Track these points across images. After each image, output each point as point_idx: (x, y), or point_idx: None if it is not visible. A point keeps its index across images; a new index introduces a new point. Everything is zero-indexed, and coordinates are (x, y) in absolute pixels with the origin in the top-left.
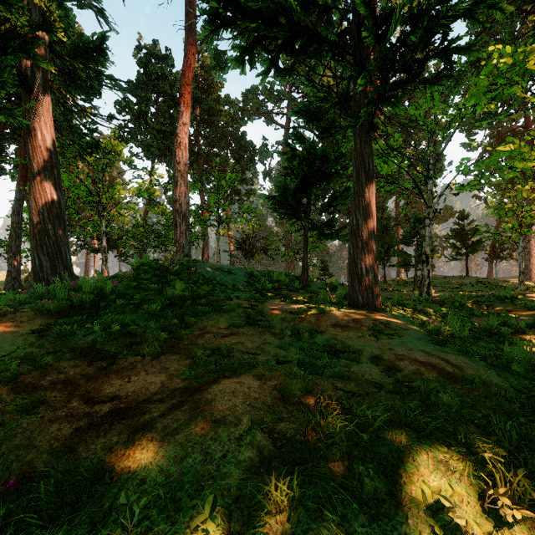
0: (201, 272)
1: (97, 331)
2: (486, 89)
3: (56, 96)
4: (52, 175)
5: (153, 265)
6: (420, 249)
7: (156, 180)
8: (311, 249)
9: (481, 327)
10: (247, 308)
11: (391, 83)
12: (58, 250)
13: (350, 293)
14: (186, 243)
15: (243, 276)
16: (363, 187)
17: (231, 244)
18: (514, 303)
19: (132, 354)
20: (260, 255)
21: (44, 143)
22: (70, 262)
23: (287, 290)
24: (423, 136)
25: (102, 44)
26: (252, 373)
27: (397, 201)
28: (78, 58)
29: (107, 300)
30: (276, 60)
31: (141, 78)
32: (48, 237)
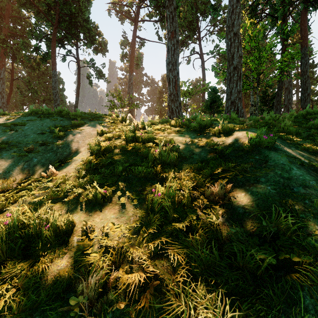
0: None
1: None
2: None
3: None
4: None
5: None
6: None
7: None
8: None
9: None
10: None
11: None
12: None
13: None
14: None
15: None
16: None
17: None
18: None
19: None
20: None
21: None
22: None
23: None
24: None
25: None
26: None
27: None
28: None
29: None
30: None
31: None
32: None
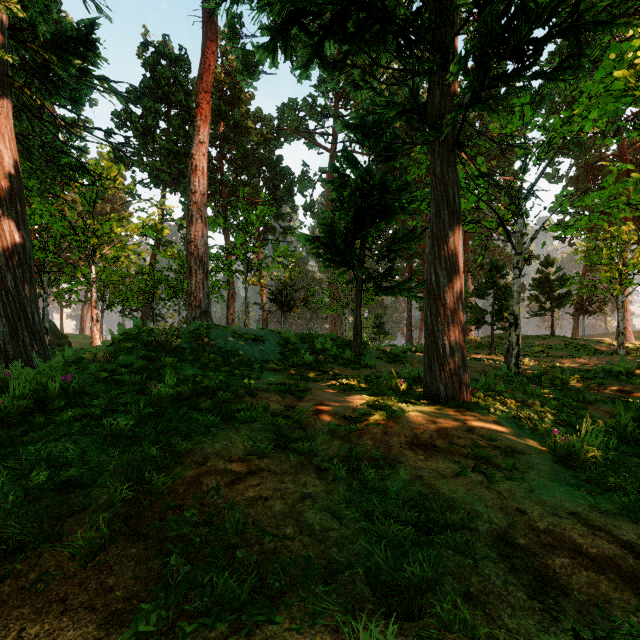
0: (217, 342)
1: (7, 482)
2: (620, 91)
3: (20, 98)
4: (12, 205)
5: (142, 338)
6: (499, 304)
7: (168, 214)
8: (363, 302)
9: (609, 426)
10: (276, 414)
11: (491, 76)
12: (22, 309)
13: (427, 380)
14: (204, 296)
15: (276, 344)
16: (445, 229)
17: (264, 294)
18: (632, 382)
19: (56, 540)
20: (299, 308)
21: (0, 161)
22: (39, 326)
23: (334, 364)
24: (497, 165)
25: (90, 34)
26: (275, 623)
27: (466, 243)
28: (57, 50)
29: (51, 407)
30: (320, 48)
31: (147, 83)
32: (7, 292)
